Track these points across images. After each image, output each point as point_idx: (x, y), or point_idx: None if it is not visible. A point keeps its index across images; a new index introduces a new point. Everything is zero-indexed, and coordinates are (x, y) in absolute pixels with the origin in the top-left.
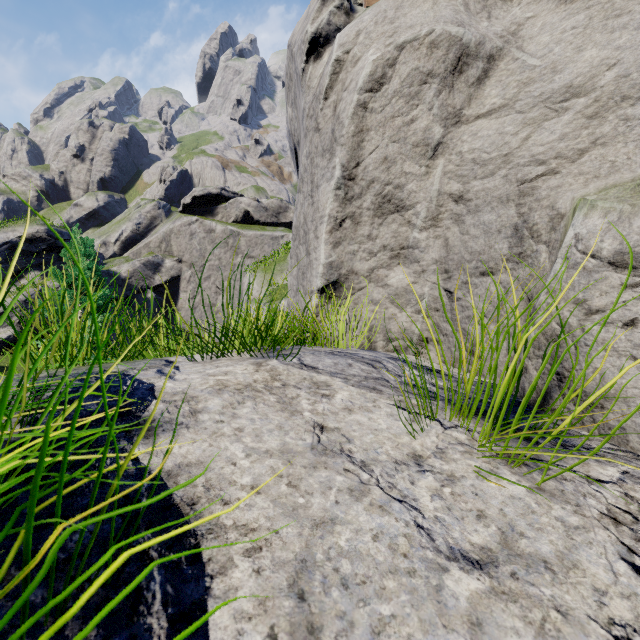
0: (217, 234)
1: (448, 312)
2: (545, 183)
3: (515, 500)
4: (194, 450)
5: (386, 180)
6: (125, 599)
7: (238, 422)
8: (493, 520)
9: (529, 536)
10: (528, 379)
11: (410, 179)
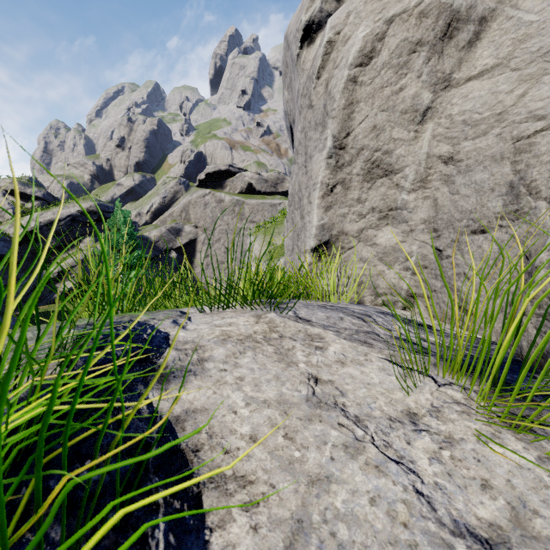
0: (226, 203)
1: (437, 269)
2: (545, 138)
3: (523, 470)
4: (200, 397)
5: (375, 147)
6: (132, 545)
7: (239, 371)
8: (500, 492)
9: (544, 515)
10: (526, 337)
11: (398, 144)
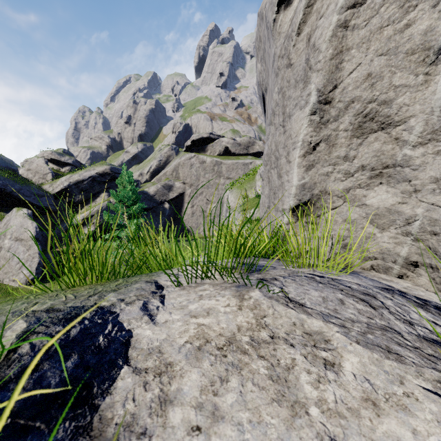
0: (207, 164)
1: None
2: None
3: None
4: None
5: (369, 98)
6: None
7: (220, 431)
8: None
9: None
10: None
11: (401, 92)
